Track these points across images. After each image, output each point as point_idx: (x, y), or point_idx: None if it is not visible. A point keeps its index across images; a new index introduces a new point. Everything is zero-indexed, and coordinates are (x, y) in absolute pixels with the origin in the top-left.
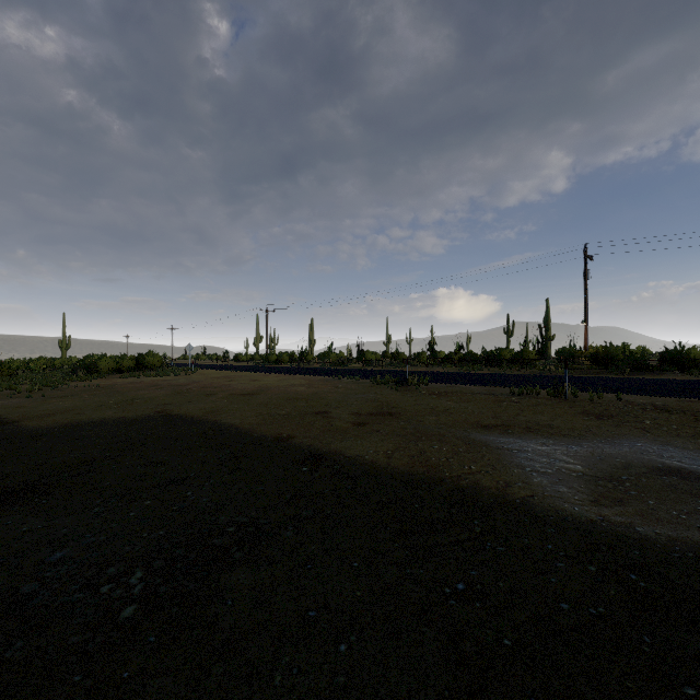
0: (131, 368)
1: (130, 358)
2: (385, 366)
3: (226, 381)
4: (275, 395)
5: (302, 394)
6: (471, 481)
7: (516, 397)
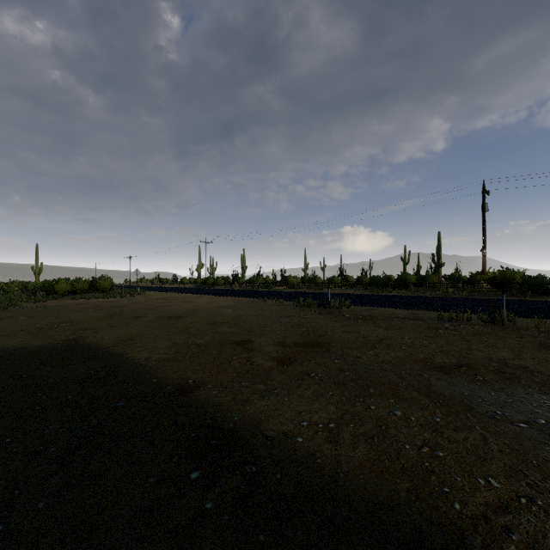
0: (85, 290)
1: (84, 281)
2: (305, 289)
3: (163, 302)
4: (200, 318)
5: (227, 317)
6: (526, 545)
7: (449, 323)
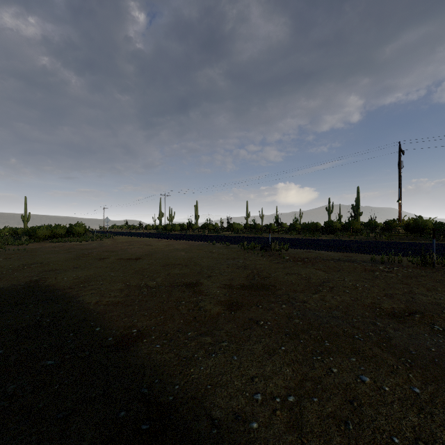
0: (63, 234)
1: (62, 227)
2: (247, 234)
3: (126, 245)
4: (156, 260)
5: (180, 259)
6: None
7: (382, 265)
